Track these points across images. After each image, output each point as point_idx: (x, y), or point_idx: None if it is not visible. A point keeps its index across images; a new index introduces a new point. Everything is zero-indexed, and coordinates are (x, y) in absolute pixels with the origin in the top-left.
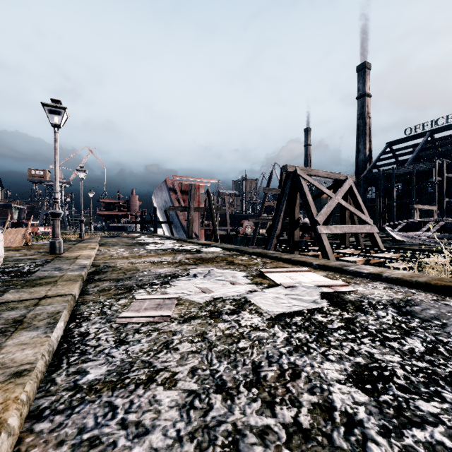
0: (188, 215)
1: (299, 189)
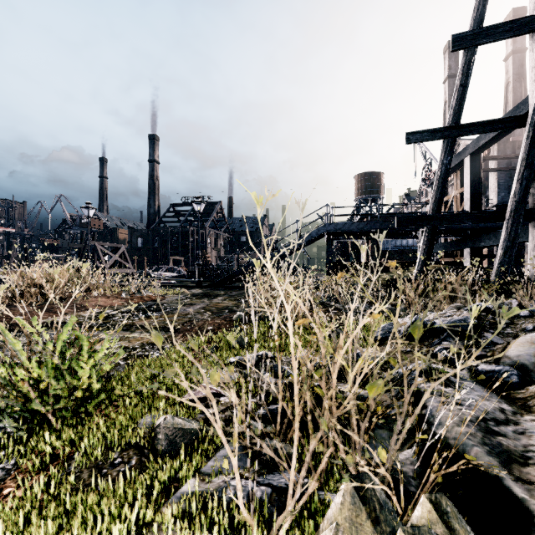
0: (9, 262)
1: (97, 253)
